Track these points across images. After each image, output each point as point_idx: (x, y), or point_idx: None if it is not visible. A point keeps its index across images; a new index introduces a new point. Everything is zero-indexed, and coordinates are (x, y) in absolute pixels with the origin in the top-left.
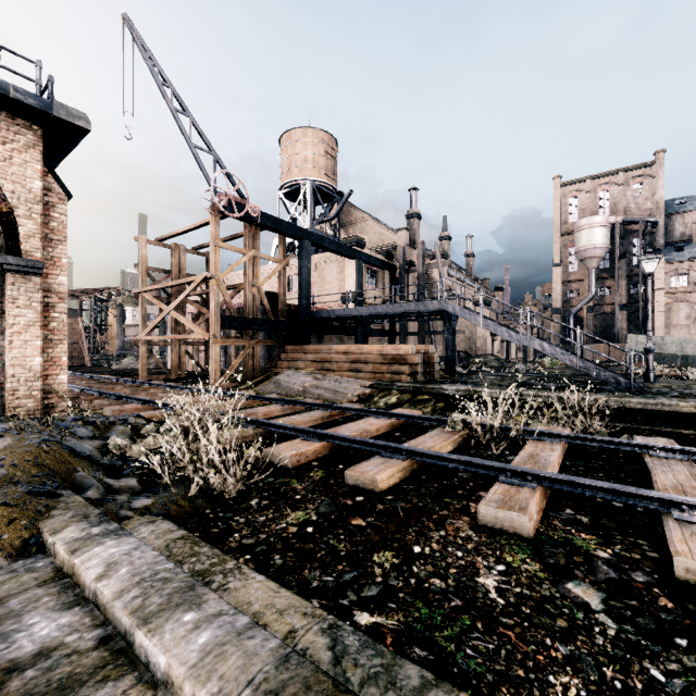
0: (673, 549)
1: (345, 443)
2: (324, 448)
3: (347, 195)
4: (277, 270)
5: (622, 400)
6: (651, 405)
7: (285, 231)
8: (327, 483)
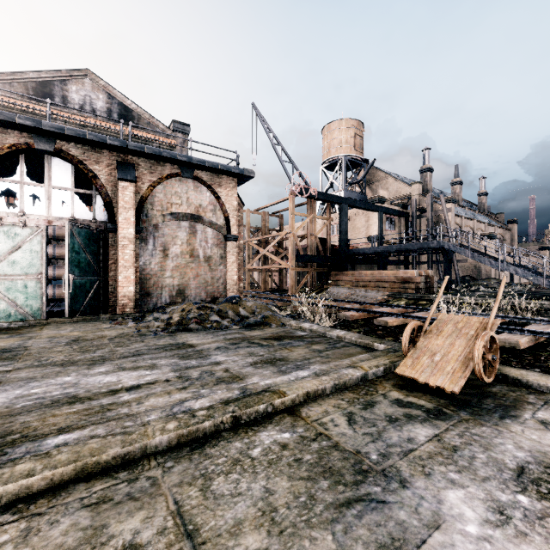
0: None
1: (373, 313)
2: (363, 315)
3: (371, 163)
4: (326, 224)
5: None
6: None
7: (331, 200)
8: (366, 324)
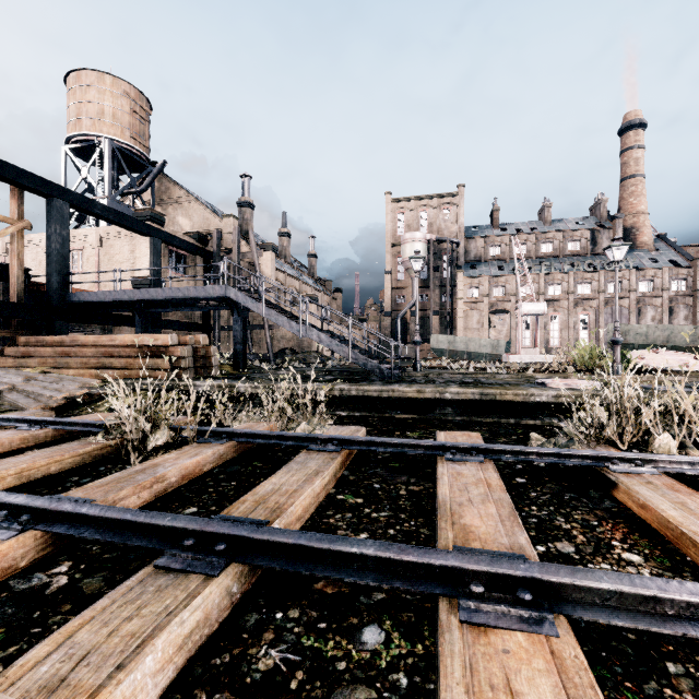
0: (18, 661)
1: None
2: None
3: (159, 165)
4: (6, 232)
5: (362, 389)
6: (385, 392)
7: (14, 179)
8: None
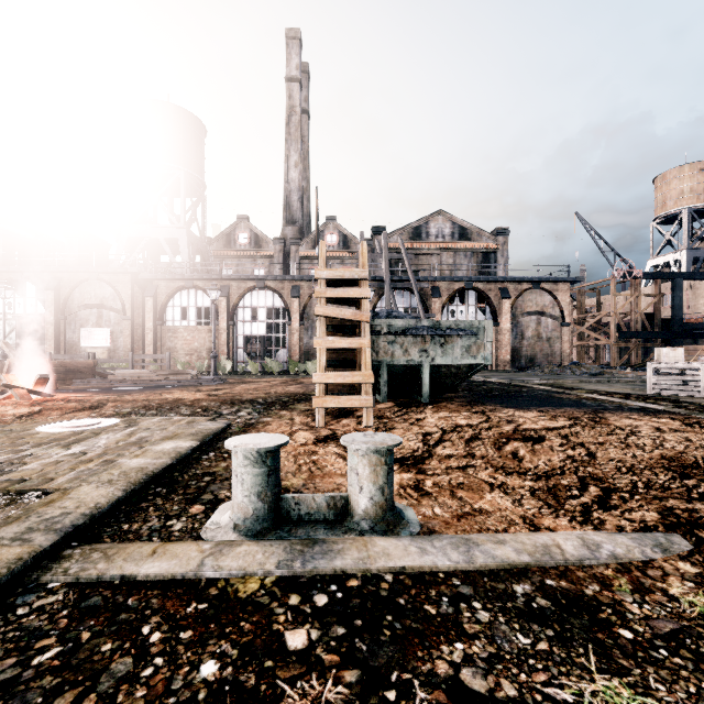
0: None
1: None
2: None
3: None
4: (654, 301)
5: None
6: None
7: (660, 278)
8: None
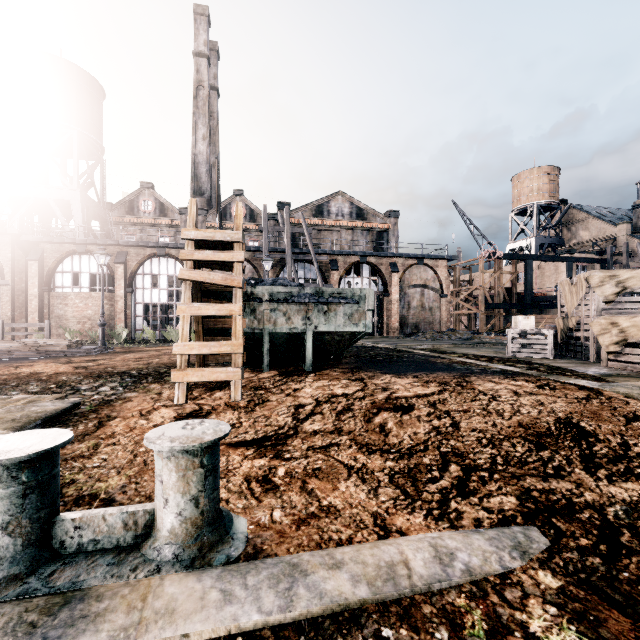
0: None
1: None
2: None
3: (566, 208)
4: (512, 277)
5: None
6: None
7: (516, 258)
8: None
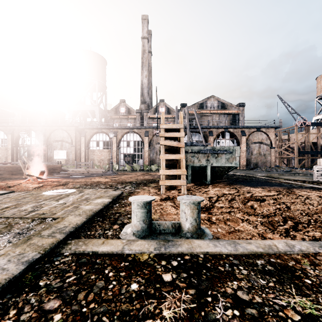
0: None
1: None
2: None
3: None
4: (316, 136)
5: None
6: None
7: (319, 125)
8: None
